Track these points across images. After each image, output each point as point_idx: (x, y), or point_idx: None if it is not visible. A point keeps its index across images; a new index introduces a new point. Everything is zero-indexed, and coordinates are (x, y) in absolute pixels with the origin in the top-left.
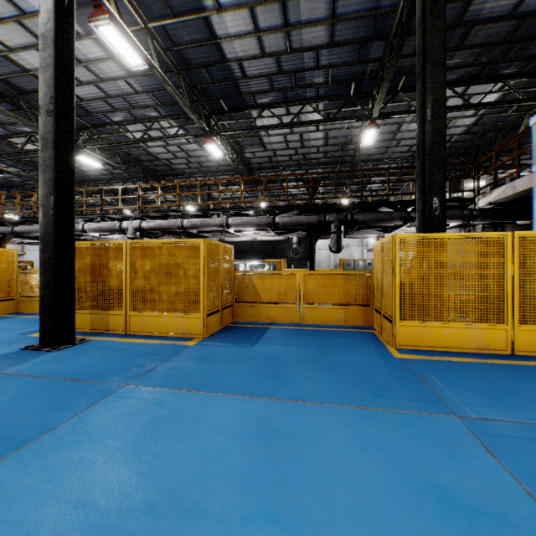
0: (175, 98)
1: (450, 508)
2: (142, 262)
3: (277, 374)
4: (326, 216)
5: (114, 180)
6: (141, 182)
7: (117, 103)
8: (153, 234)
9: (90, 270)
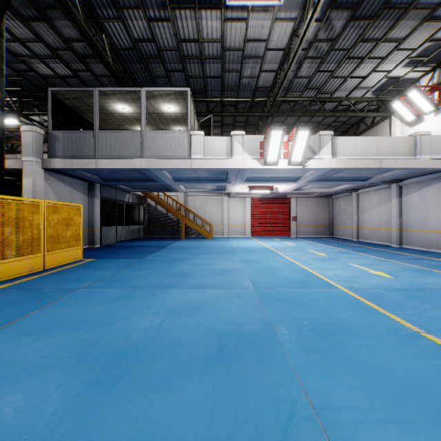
0: None
1: (124, 298)
2: None
3: None
4: None
5: None
6: None
7: None
8: None
9: None
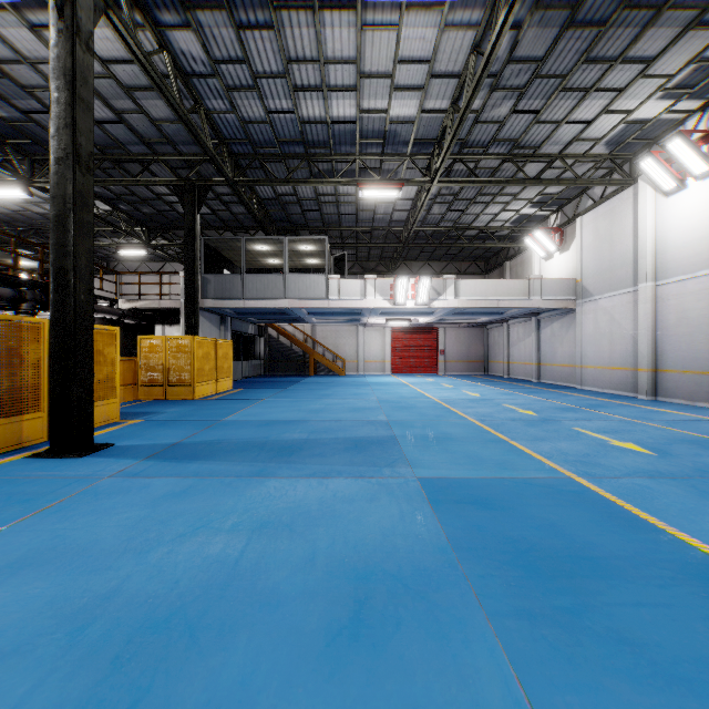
0: None
1: (297, 402)
2: None
3: (222, 408)
4: (23, 292)
5: None
6: None
7: None
8: None
9: None
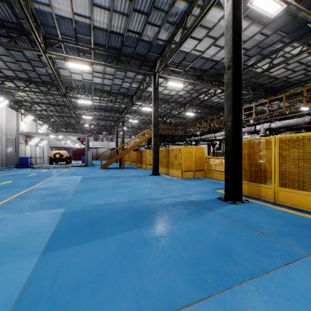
0: (305, 19)
1: None
2: (289, 151)
3: None
4: None
5: (243, 103)
6: (261, 99)
7: (252, 52)
8: (276, 131)
9: (247, 157)
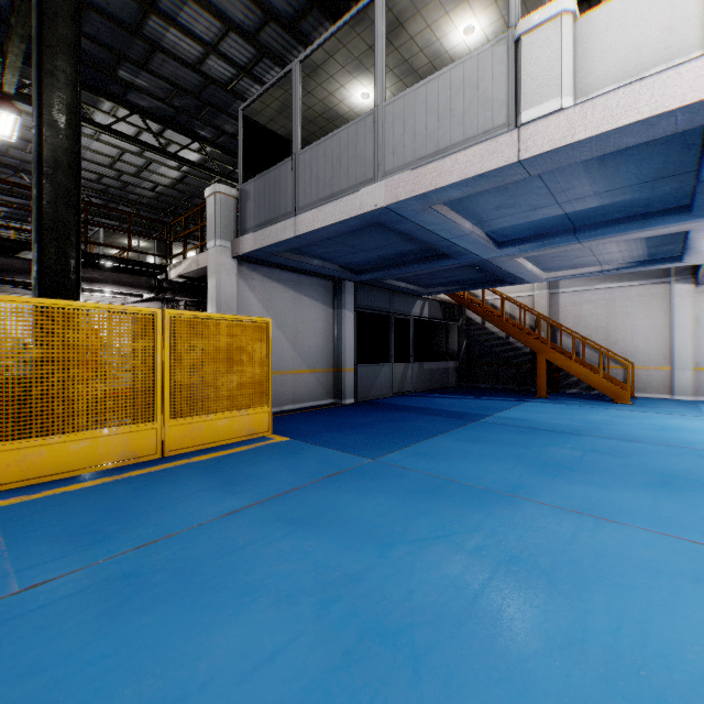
0: None
1: None
2: None
3: None
4: None
5: None
6: None
7: None
8: None
9: None
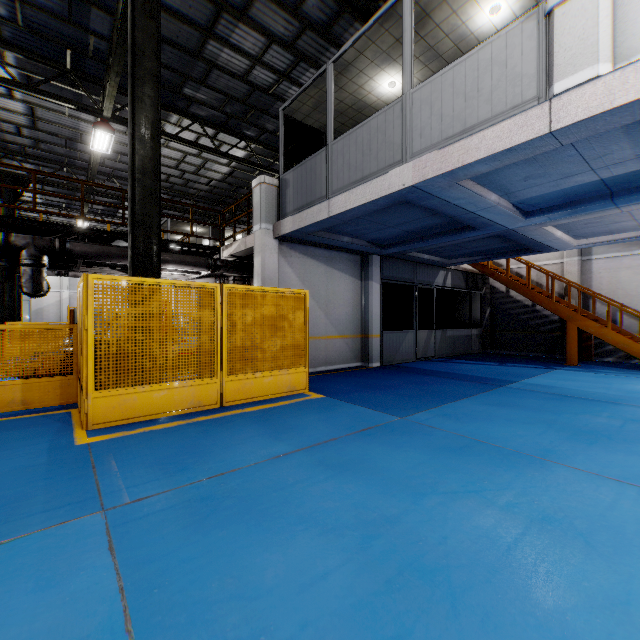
0: None
1: None
2: None
3: None
4: (11, 236)
5: None
6: None
7: None
8: None
9: None
